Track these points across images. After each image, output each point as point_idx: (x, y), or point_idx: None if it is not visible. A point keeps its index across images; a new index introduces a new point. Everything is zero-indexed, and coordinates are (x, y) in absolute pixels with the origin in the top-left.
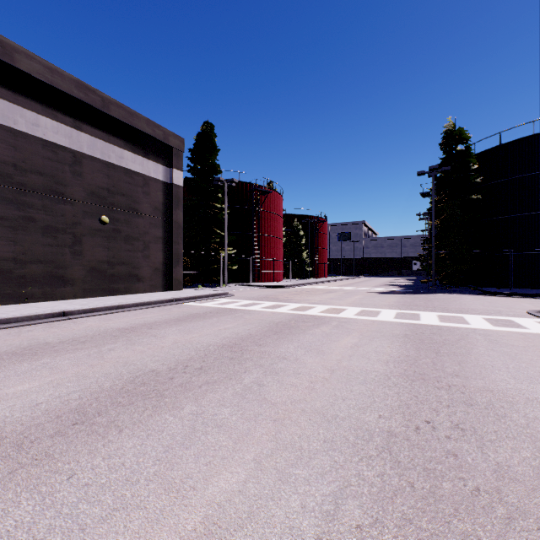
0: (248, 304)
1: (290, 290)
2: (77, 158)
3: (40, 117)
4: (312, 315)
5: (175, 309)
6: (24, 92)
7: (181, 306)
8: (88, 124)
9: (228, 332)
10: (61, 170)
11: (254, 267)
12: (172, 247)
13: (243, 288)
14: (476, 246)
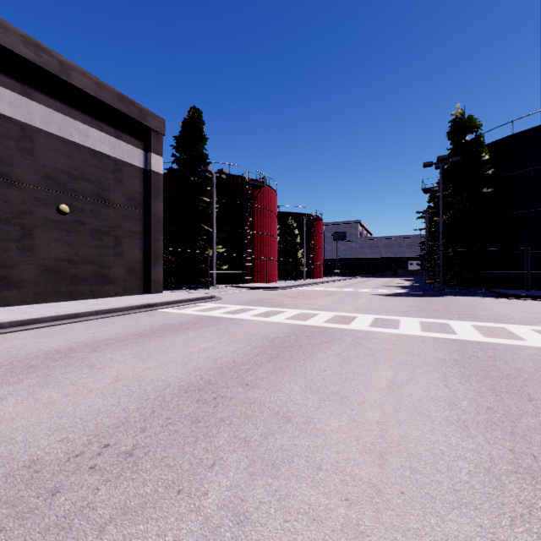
0: (237, 310)
1: (286, 292)
2: (26, 132)
3: None
4: (316, 326)
5: (145, 318)
6: None
7: (154, 314)
8: (41, 92)
9: (202, 358)
10: (3, 146)
11: (246, 266)
12: (150, 244)
13: (233, 289)
14: (488, 244)
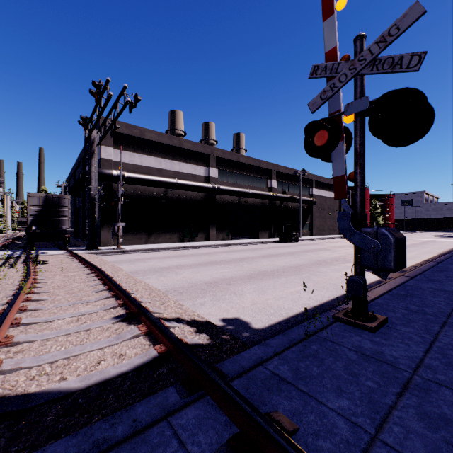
0: None
1: None
2: (325, 198)
3: (321, 191)
4: None
5: None
6: (320, 186)
7: None
8: (327, 188)
9: None
10: (324, 202)
11: None
12: None
13: None
14: None
